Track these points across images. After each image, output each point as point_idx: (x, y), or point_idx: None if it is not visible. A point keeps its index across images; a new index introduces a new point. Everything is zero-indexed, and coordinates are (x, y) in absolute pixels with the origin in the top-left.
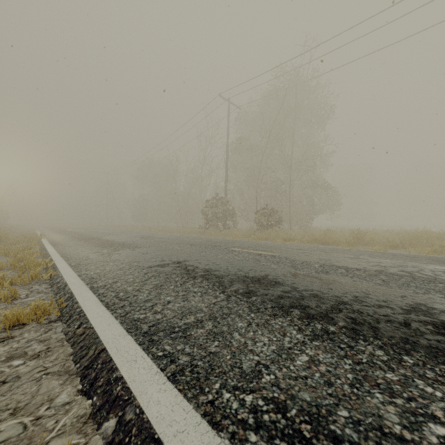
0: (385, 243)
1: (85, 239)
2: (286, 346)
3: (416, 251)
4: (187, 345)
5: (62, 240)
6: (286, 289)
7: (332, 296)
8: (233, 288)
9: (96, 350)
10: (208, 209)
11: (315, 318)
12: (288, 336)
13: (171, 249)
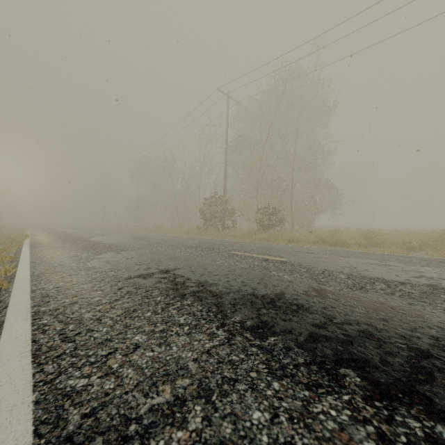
0: (399, 245)
1: (70, 240)
2: None
3: (440, 254)
4: None
5: (45, 241)
6: (317, 320)
7: (395, 337)
8: (238, 316)
9: None
10: (207, 208)
11: (396, 398)
12: None
13: (161, 252)
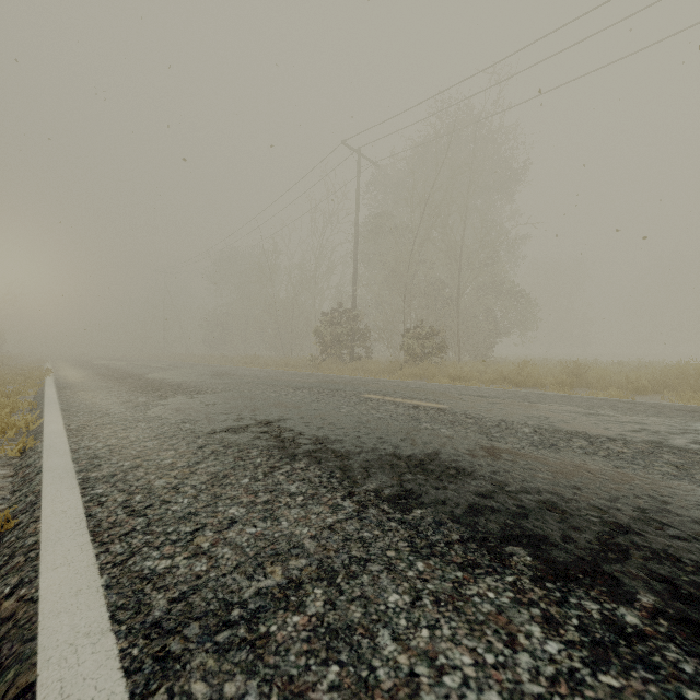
0: (621, 385)
1: (117, 378)
2: (528, 693)
3: (682, 398)
4: (253, 681)
5: (78, 379)
6: (482, 488)
7: (587, 508)
8: (372, 484)
9: (10, 689)
10: (326, 328)
11: (574, 579)
12: (525, 646)
13: (258, 396)
